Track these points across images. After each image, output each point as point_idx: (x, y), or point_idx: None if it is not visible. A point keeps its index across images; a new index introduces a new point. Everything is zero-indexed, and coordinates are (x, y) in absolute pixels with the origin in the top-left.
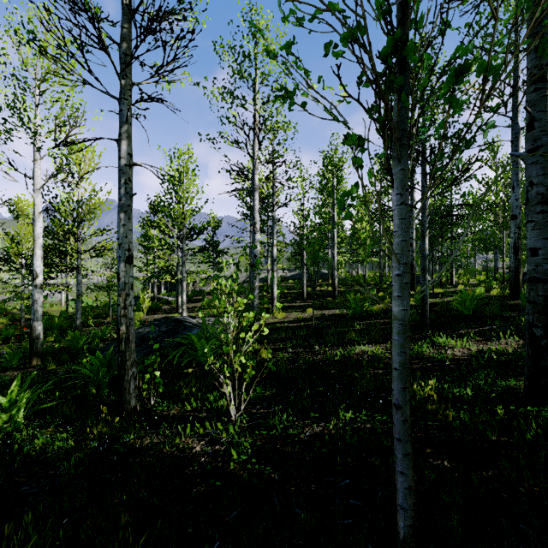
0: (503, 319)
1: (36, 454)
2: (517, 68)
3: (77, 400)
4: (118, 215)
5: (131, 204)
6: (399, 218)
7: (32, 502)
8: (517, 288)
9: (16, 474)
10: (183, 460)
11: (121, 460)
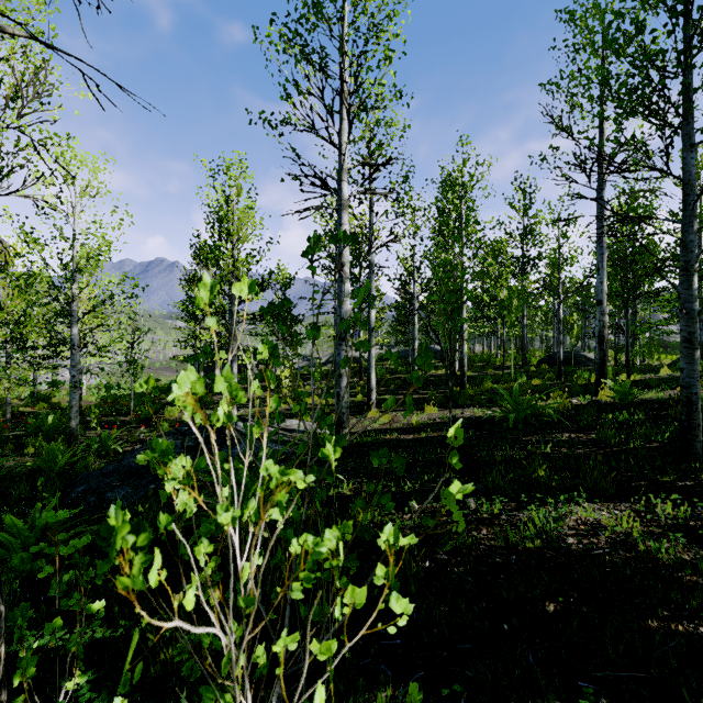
0: None
1: None
2: None
3: None
4: None
5: None
6: None
7: None
8: None
9: None
10: None
11: None
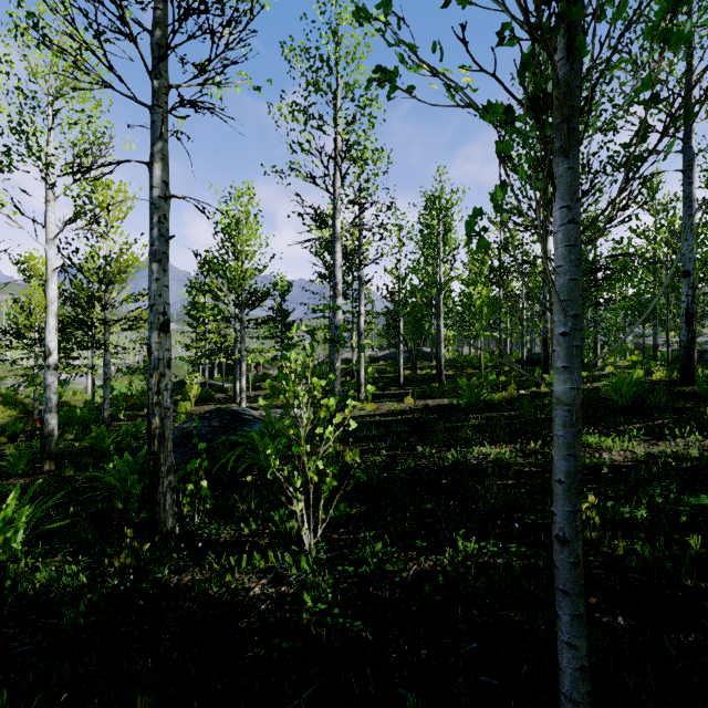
0: (676, 412)
1: (35, 593)
2: (691, 71)
3: (97, 518)
4: (149, 265)
5: (167, 250)
6: (565, 245)
7: (22, 666)
8: (691, 369)
9: (5, 623)
10: (236, 607)
11: (149, 605)
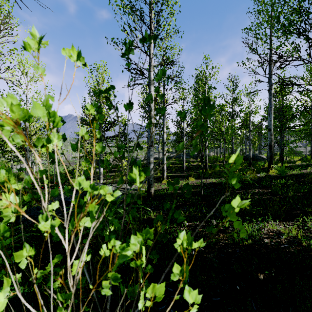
0: None
1: None
2: None
3: None
4: None
5: None
6: None
7: None
8: None
9: None
10: None
11: None
